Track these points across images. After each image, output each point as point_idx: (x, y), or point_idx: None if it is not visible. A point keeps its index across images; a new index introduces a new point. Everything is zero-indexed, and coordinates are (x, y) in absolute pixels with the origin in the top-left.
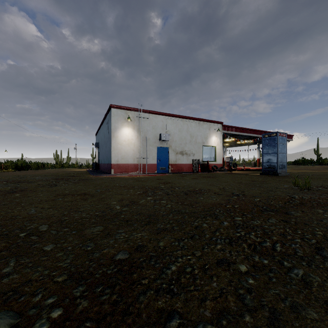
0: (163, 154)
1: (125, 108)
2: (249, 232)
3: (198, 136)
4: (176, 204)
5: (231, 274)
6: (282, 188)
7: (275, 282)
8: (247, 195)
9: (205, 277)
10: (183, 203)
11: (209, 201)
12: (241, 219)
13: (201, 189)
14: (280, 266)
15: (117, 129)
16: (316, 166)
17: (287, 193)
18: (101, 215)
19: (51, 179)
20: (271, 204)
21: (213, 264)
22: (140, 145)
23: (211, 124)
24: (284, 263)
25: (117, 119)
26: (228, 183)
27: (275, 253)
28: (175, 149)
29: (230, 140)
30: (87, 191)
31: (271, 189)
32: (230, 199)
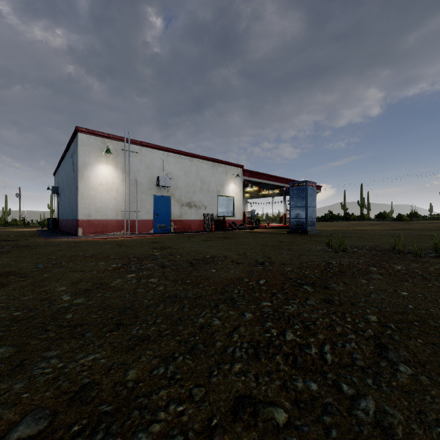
0: (163, 205)
1: (102, 134)
2: (284, 329)
3: (212, 182)
4: (173, 283)
5: (260, 435)
6: (314, 250)
7: (338, 439)
8: (275, 263)
9: None
10: (185, 281)
11: (225, 275)
12: (270, 304)
13: (214, 257)
14: (338, 395)
15: (88, 167)
16: (344, 223)
17: (322, 257)
18: (25, 317)
19: None
20: (306, 275)
21: (228, 413)
22: (127, 192)
23: (228, 167)
24: (343, 388)
25: (88, 151)
26: (250, 245)
27: (326, 366)
28: (180, 200)
29: (252, 190)
30: (16, 269)
31: (303, 252)
32: (253, 270)
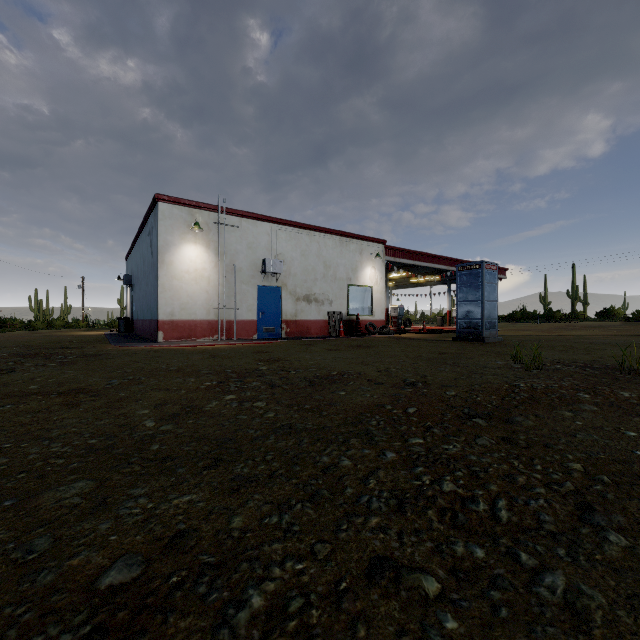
0: (270, 300)
1: (188, 203)
2: (441, 476)
3: (340, 266)
4: (286, 409)
5: (403, 605)
6: (493, 367)
7: (508, 620)
8: (432, 384)
9: (338, 626)
10: (303, 407)
11: (358, 400)
12: (423, 442)
13: (343, 374)
14: (513, 567)
15: (171, 248)
16: (544, 325)
17: (504, 377)
18: (102, 446)
19: (8, 355)
20: (478, 403)
21: (361, 576)
22: (222, 281)
23: (364, 243)
24: (521, 558)
25: (171, 226)
26: (396, 358)
27: (499, 528)
28: (294, 292)
29: (399, 276)
30: (85, 385)
31: (475, 369)
32: (399, 394)
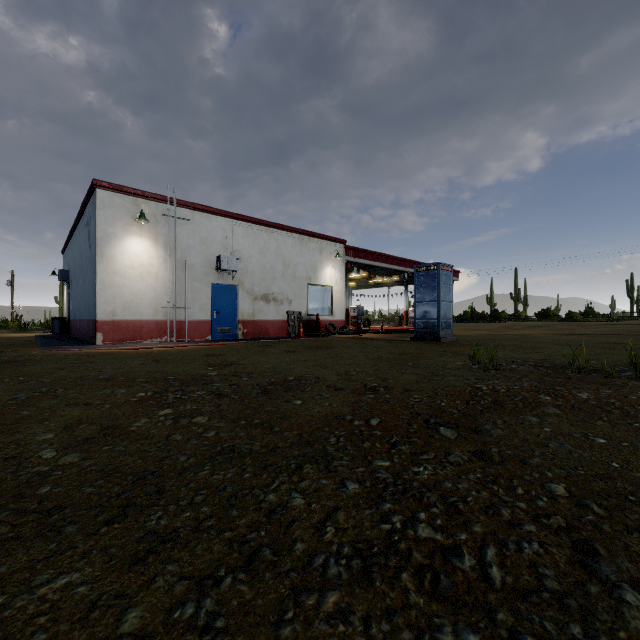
0: (226, 299)
1: (133, 192)
2: (414, 514)
3: (299, 265)
4: (231, 425)
5: None
6: (453, 368)
7: None
8: (395, 388)
9: None
10: (252, 422)
11: (316, 411)
12: (389, 464)
13: (300, 378)
14: None
15: (112, 240)
16: (492, 324)
17: (465, 379)
18: None
19: None
20: (443, 409)
21: None
22: (172, 278)
23: (324, 242)
24: None
25: (112, 216)
26: (356, 360)
27: (493, 594)
28: (252, 291)
29: (358, 276)
30: None
31: (436, 371)
32: (360, 401)
